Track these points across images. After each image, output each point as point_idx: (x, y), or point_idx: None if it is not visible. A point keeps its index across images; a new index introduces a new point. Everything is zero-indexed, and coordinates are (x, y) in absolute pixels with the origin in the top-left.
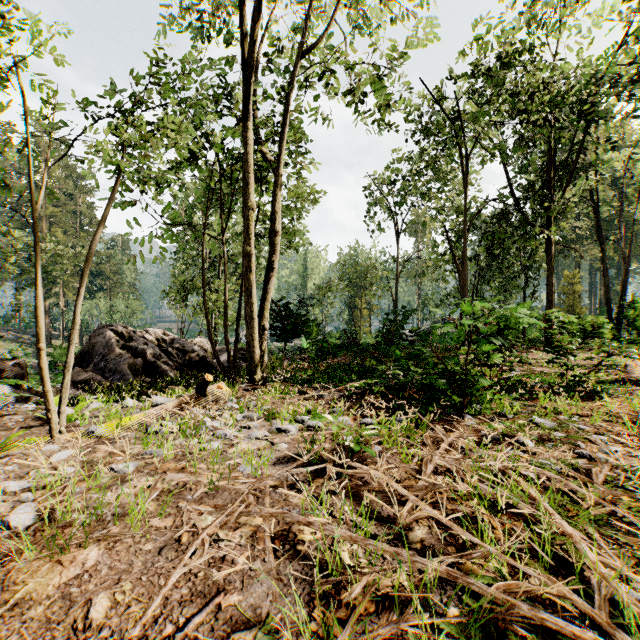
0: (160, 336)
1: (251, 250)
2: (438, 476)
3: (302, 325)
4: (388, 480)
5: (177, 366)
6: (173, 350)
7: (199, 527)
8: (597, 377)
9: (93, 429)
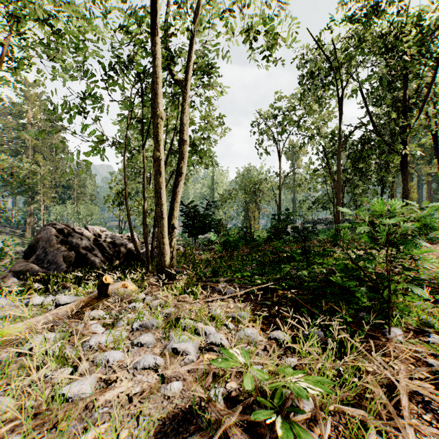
0: (97, 232)
1: (161, 155)
2: None
3: (209, 223)
4: None
5: (108, 256)
6: (106, 243)
7: None
8: None
9: None
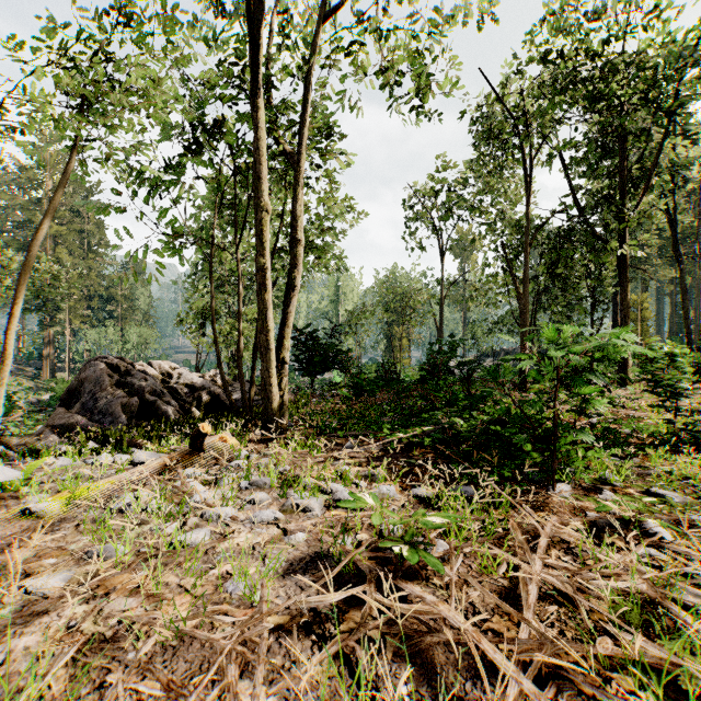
0: (165, 370)
1: (267, 263)
2: (546, 606)
3: (332, 357)
4: (474, 634)
5: (184, 406)
6: (180, 386)
7: None
8: None
9: (34, 506)
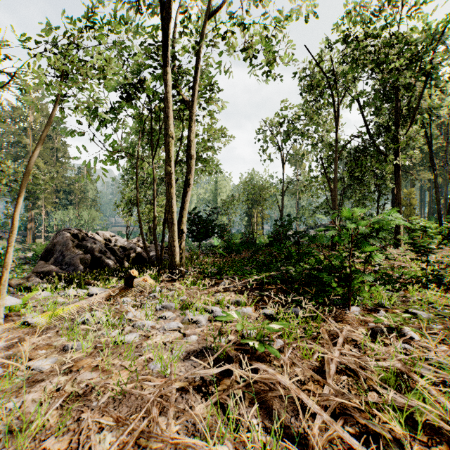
0: (107, 237)
1: (172, 170)
2: (341, 376)
3: (213, 229)
4: (296, 390)
5: (119, 260)
6: (116, 247)
7: None
8: None
9: (30, 320)
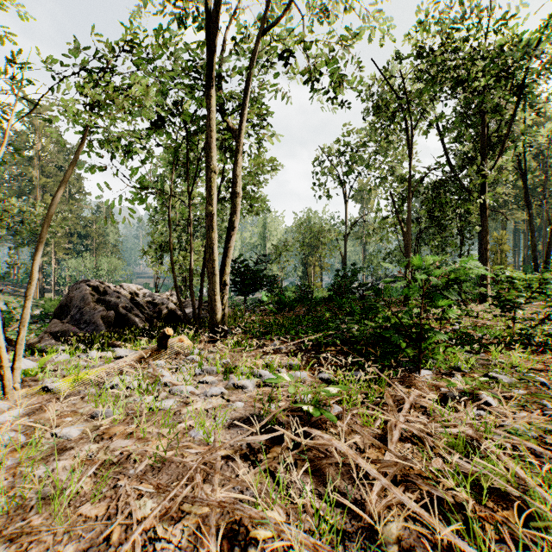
0: (133, 290)
1: (212, 210)
2: (405, 444)
3: (261, 280)
4: (353, 455)
5: (148, 317)
6: (144, 303)
7: (134, 519)
8: (543, 330)
9: (50, 385)
